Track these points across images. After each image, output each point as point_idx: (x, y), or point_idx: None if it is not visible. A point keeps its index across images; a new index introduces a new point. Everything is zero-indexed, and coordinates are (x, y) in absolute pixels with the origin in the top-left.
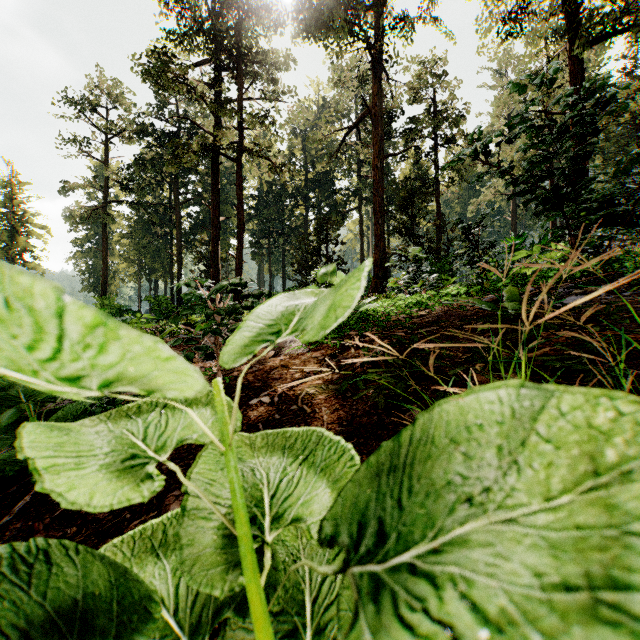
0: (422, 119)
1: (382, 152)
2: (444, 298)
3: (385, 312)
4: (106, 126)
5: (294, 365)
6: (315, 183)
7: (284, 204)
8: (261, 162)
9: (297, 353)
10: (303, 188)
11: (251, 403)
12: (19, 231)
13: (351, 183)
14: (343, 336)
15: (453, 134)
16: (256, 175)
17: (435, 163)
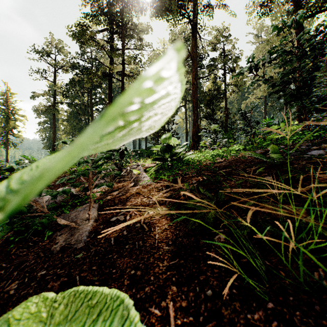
0: (218, 59)
1: (197, 76)
2: (232, 152)
3: (198, 160)
4: (55, 64)
5: (143, 192)
6: None
7: None
8: (134, 81)
9: (147, 184)
10: None
11: (111, 220)
12: (11, 118)
13: None
14: (174, 174)
15: (234, 66)
16: None
17: (224, 82)
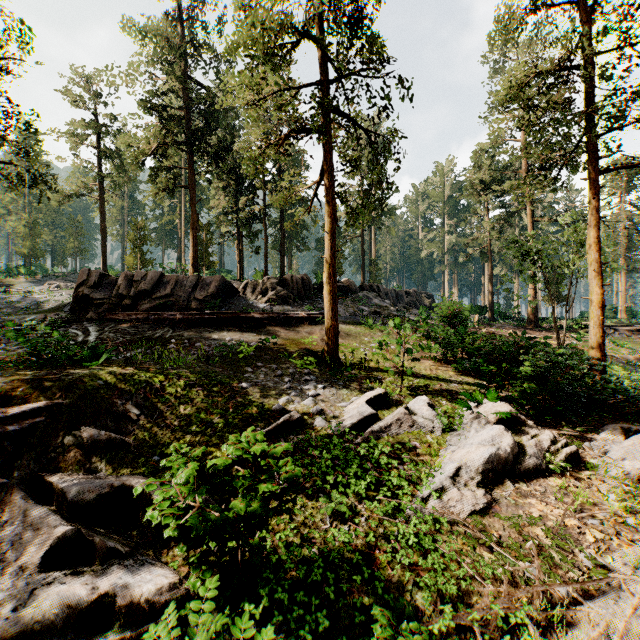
0: None
1: None
2: None
3: None
4: None
5: None
6: None
7: None
8: None
9: None
10: None
11: None
12: None
13: None
14: None
15: None
16: None
17: None
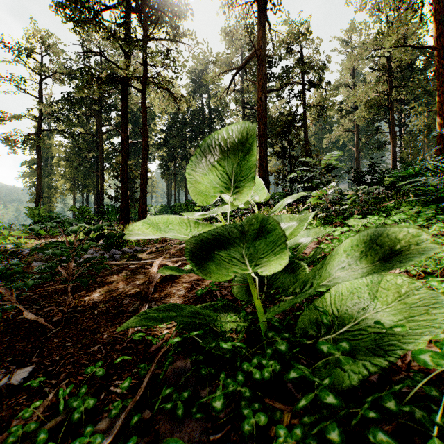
0: (295, 66)
1: (265, 87)
2: None
3: None
4: (39, 68)
5: None
6: (210, 120)
7: (186, 136)
8: (164, 95)
9: None
10: (200, 124)
11: None
12: None
13: (237, 121)
14: None
15: (320, 77)
16: (160, 107)
17: (305, 101)
